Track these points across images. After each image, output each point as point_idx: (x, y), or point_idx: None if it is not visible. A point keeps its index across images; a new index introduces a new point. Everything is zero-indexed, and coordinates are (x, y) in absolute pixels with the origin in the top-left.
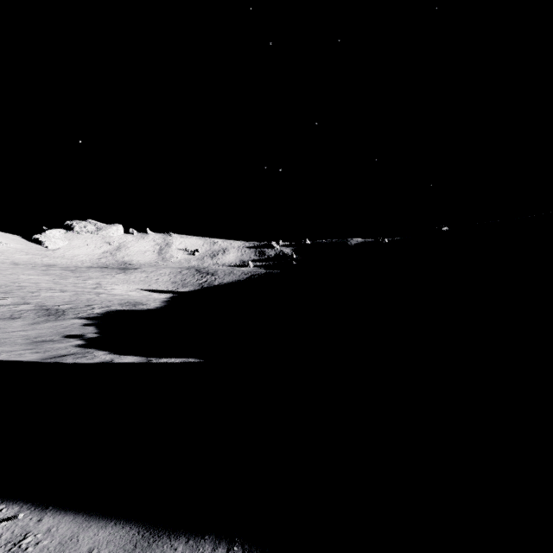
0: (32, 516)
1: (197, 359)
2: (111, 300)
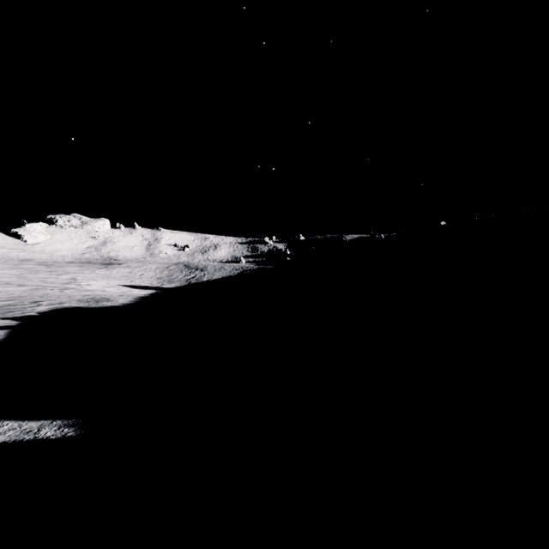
0: None
1: (71, 422)
2: (72, 295)
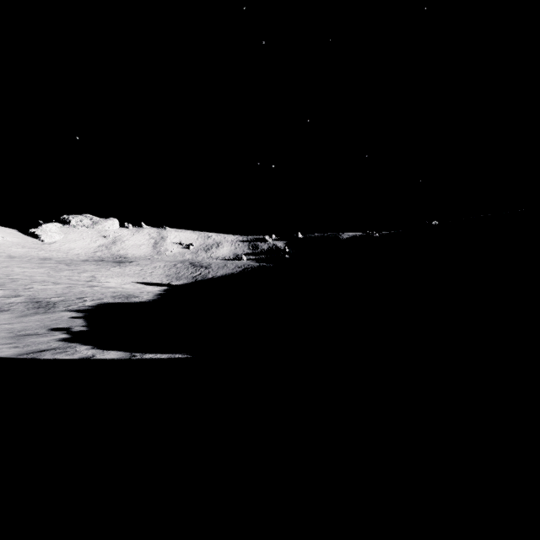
0: None
1: (184, 354)
2: (103, 292)
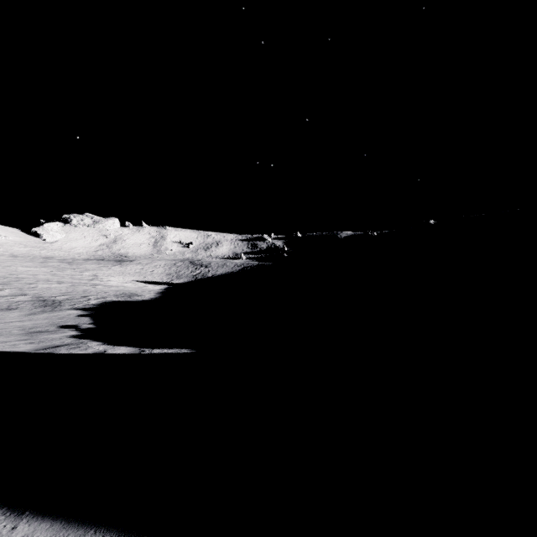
0: (6, 522)
1: (190, 349)
2: (106, 291)
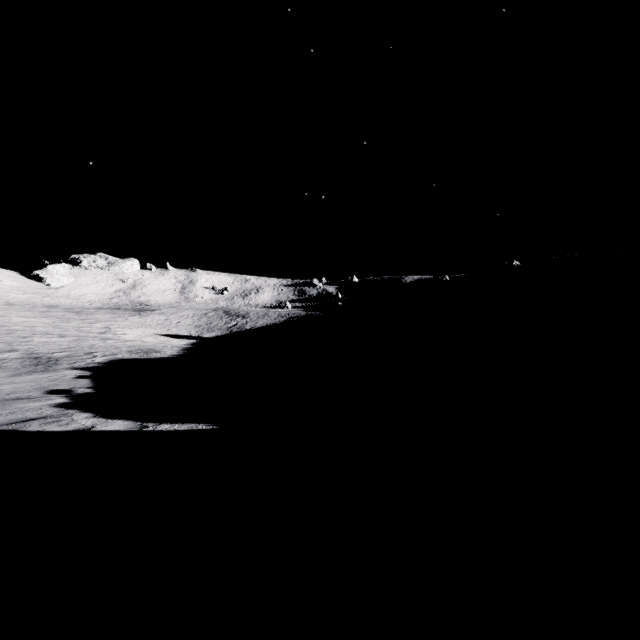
0: None
1: (210, 424)
2: (118, 346)
